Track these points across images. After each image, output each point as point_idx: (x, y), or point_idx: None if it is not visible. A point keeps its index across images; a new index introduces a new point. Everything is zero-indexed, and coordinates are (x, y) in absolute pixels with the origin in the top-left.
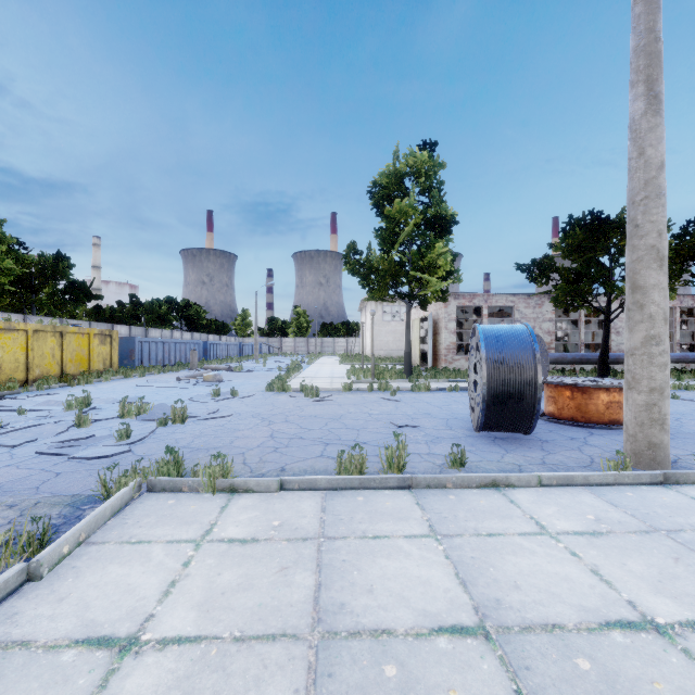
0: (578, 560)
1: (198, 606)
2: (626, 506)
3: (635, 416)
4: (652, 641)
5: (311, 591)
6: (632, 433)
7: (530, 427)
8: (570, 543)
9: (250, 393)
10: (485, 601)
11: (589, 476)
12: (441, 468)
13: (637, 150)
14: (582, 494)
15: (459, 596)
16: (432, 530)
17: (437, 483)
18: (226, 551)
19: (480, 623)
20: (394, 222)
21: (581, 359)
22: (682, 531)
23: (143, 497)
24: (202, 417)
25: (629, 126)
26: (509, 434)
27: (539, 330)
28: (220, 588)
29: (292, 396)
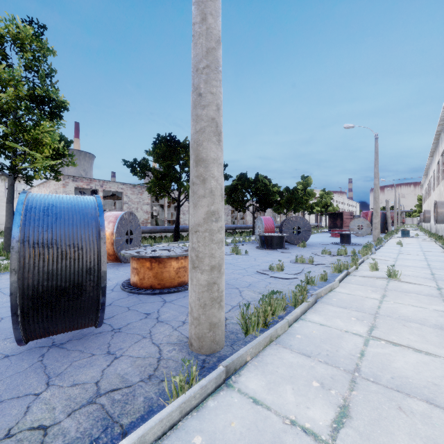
0: None
1: None
2: None
3: (199, 297)
4: None
5: None
6: (196, 316)
7: (98, 321)
8: None
9: None
10: None
11: (146, 434)
12: None
13: (201, 14)
14: None
15: None
16: None
17: None
18: None
19: None
20: None
21: (165, 230)
22: None
23: None
24: None
25: None
26: (77, 330)
27: (141, 210)
28: None
29: None
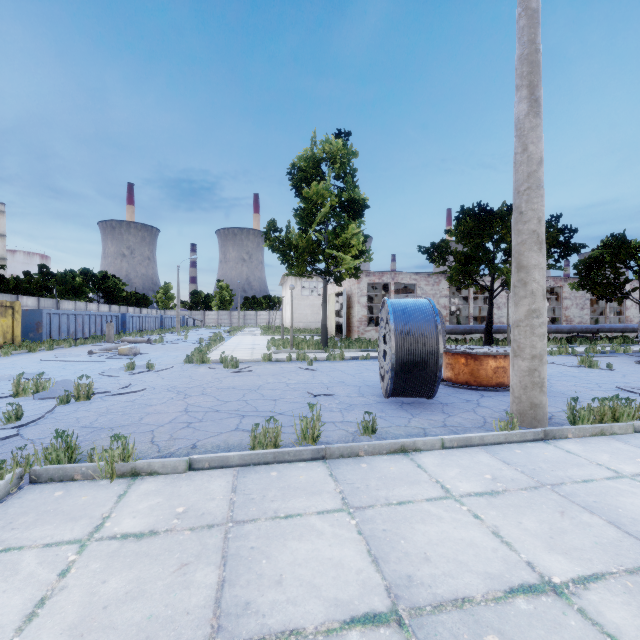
0: (480, 523)
1: (69, 630)
2: (516, 463)
3: (520, 380)
4: (551, 604)
5: (212, 591)
6: (517, 396)
7: (432, 392)
8: (472, 505)
9: (168, 366)
10: (397, 579)
11: (484, 436)
12: (354, 436)
13: (522, 146)
14: (479, 454)
15: (372, 577)
16: (345, 503)
17: (350, 452)
18: (117, 550)
19: (393, 607)
20: (312, 202)
21: (471, 330)
22: (563, 484)
23: (24, 491)
24: (111, 393)
25: (515, 125)
26: (415, 399)
27: (437, 305)
28: (103, 600)
29: (211, 368)
